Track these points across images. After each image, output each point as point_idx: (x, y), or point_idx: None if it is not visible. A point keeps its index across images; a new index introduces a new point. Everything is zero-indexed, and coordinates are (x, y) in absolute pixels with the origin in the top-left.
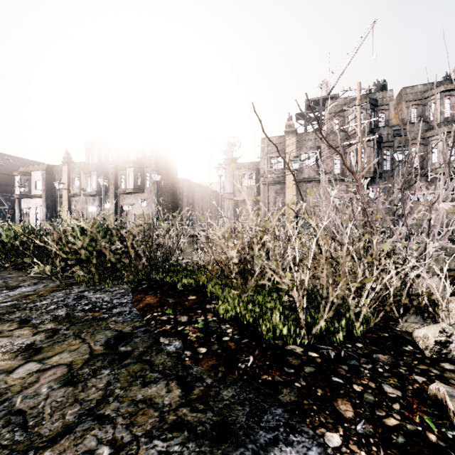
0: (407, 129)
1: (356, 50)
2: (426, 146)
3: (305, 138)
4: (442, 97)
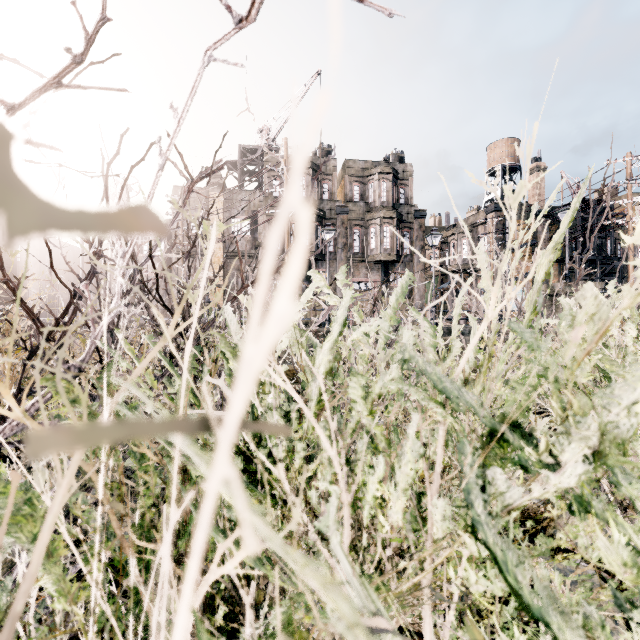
0: (349, 207)
1: (300, 100)
2: (366, 229)
3: (237, 198)
4: (379, 179)
